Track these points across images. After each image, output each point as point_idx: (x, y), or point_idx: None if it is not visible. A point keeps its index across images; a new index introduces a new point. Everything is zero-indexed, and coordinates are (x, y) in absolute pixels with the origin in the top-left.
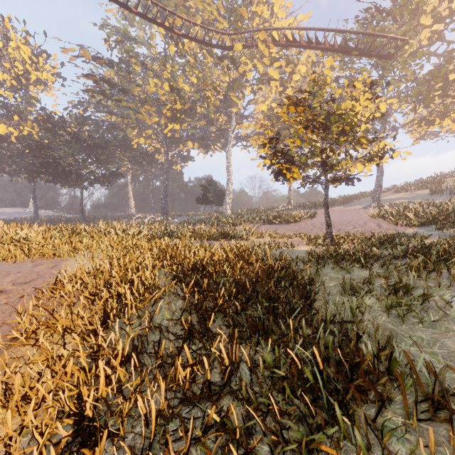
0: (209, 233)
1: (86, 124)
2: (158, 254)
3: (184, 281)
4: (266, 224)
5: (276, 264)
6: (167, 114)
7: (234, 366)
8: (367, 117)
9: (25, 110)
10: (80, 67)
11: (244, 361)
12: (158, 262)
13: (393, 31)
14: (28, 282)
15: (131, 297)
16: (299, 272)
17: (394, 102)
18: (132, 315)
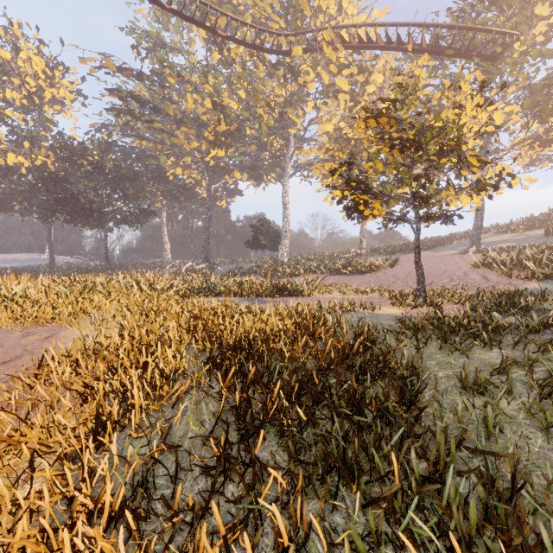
0: (260, 287)
1: (111, 151)
2: (189, 321)
3: (221, 367)
4: (334, 274)
5: (356, 340)
6: (209, 137)
7: (297, 543)
8: (476, 131)
9: (38, 135)
10: (103, 81)
11: (314, 531)
12: (188, 334)
13: (499, 24)
14: (7, 362)
15: (141, 395)
16: (392, 355)
17: (515, 108)
18: (142, 421)
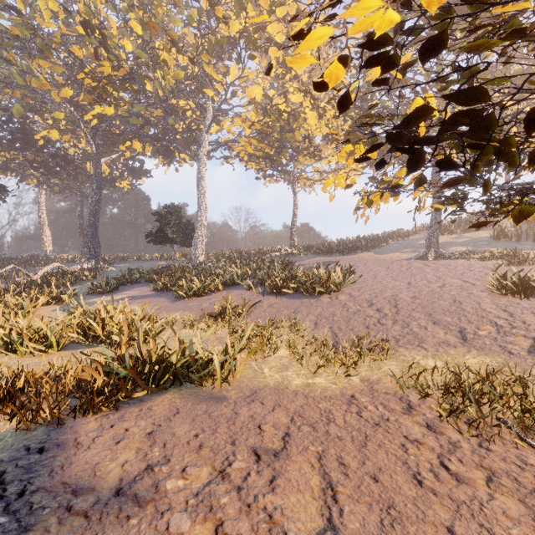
0: (99, 364)
1: None
2: None
3: None
4: (269, 293)
5: None
6: (84, 80)
7: None
8: None
9: None
10: None
11: None
12: None
13: None
14: None
15: None
16: None
17: None
18: None
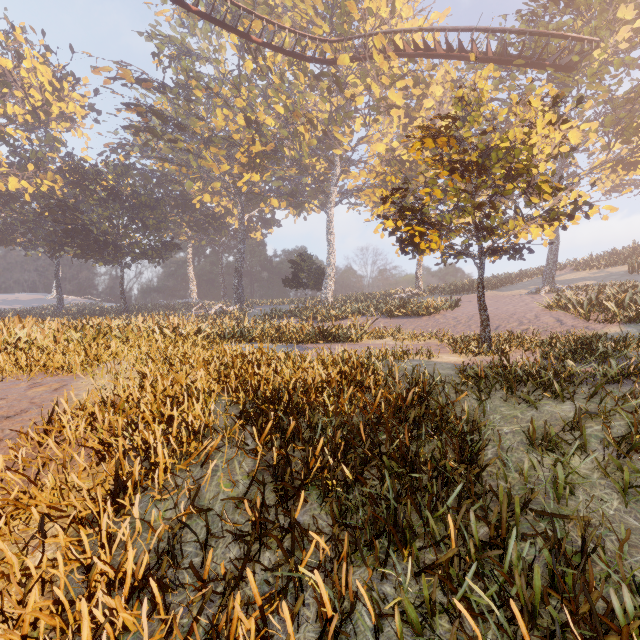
0: (301, 332)
1: (128, 175)
2: (220, 370)
3: (256, 421)
4: (386, 317)
5: (409, 391)
6: (242, 159)
7: (342, 615)
8: (548, 153)
9: (44, 156)
10: (119, 94)
11: (361, 602)
12: (218, 385)
13: (576, 29)
14: (12, 416)
15: (165, 452)
16: (450, 407)
17: (592, 127)
18: (167, 483)
